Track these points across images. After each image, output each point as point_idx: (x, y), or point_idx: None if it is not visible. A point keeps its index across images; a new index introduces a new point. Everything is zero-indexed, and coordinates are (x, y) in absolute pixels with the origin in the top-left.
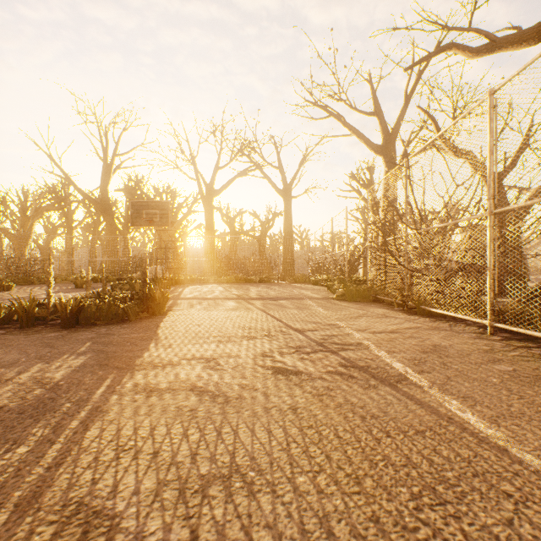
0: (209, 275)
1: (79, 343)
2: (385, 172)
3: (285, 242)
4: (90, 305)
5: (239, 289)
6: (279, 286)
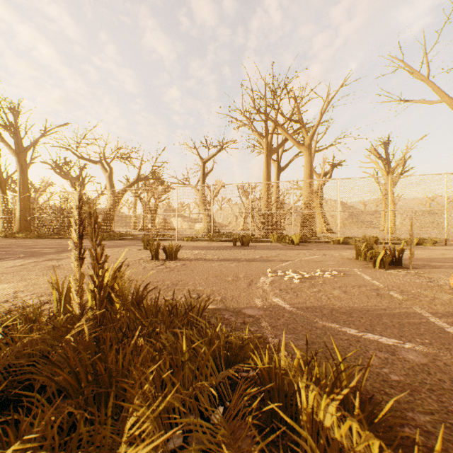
0: None
1: None
2: (21, 169)
3: None
4: None
5: None
6: None
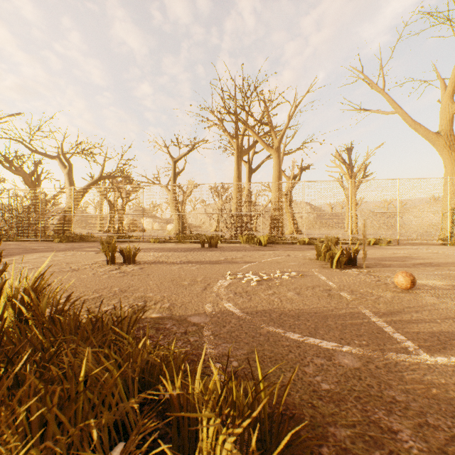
0: None
1: None
2: None
3: None
4: None
5: None
6: None
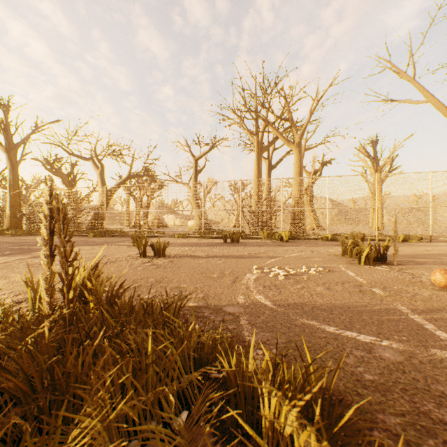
0: None
1: None
2: (11, 166)
3: None
4: None
5: None
6: None
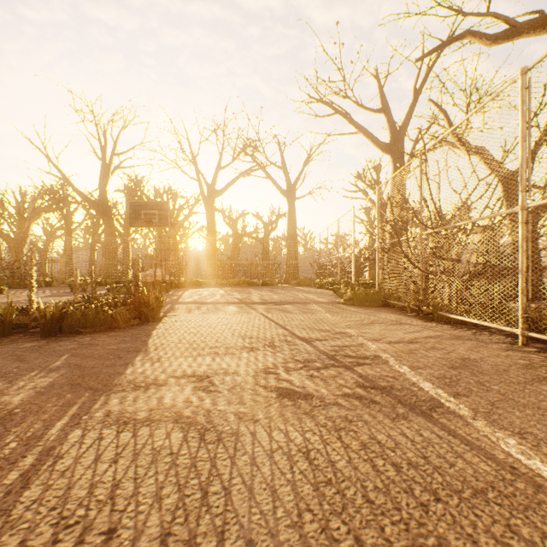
0: (210, 278)
1: (54, 356)
2: (392, 171)
3: (289, 244)
4: (74, 311)
5: (241, 293)
6: (283, 290)
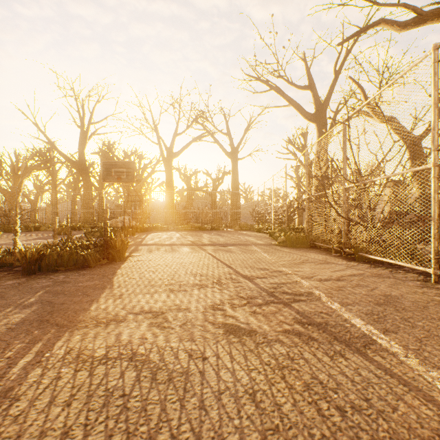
0: (169, 223)
1: (30, 293)
2: (317, 137)
3: (232, 196)
4: (52, 253)
5: (194, 236)
6: (228, 234)
